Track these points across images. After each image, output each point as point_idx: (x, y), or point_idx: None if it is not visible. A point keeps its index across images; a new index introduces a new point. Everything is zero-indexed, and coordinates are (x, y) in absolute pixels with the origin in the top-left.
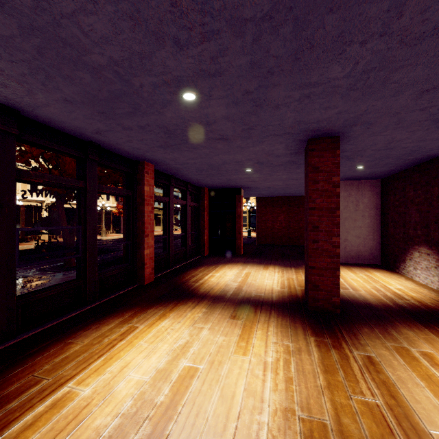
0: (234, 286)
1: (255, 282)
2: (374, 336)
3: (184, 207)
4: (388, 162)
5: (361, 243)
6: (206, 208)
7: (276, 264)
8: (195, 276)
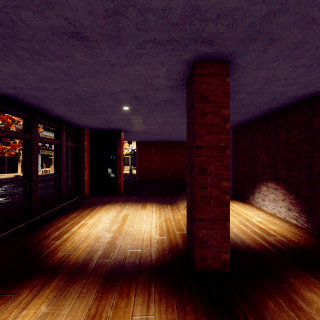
0: (106, 239)
1: (132, 230)
2: (288, 319)
3: (57, 147)
4: (248, 111)
5: None
6: (86, 149)
7: (153, 201)
8: (61, 227)
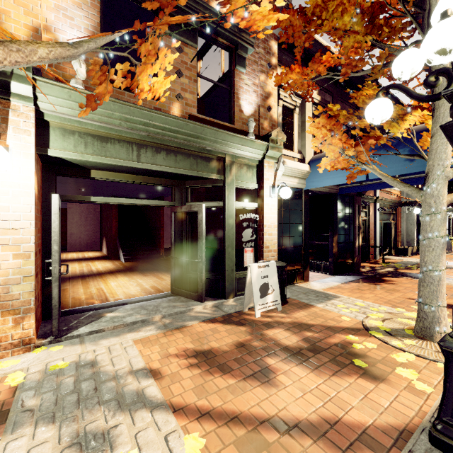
0: None
1: None
2: None
3: None
4: None
5: (89, 239)
6: None
7: None
8: None
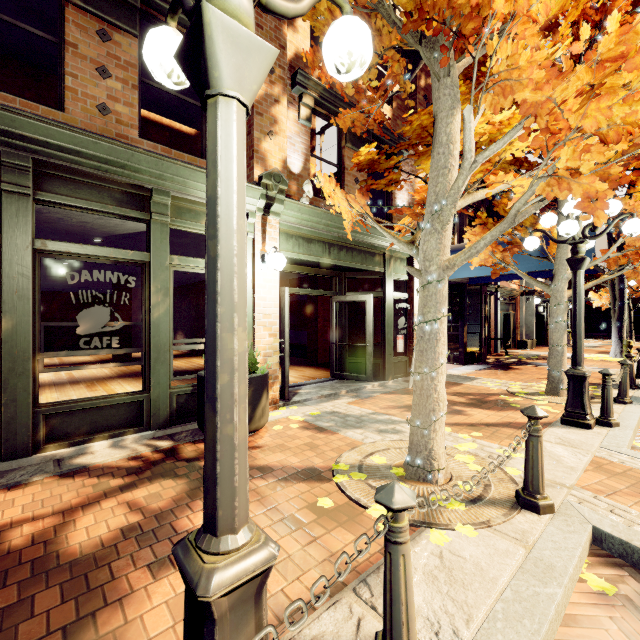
0: (57, 362)
1: (73, 360)
2: None
3: None
4: None
5: None
6: None
7: None
8: None
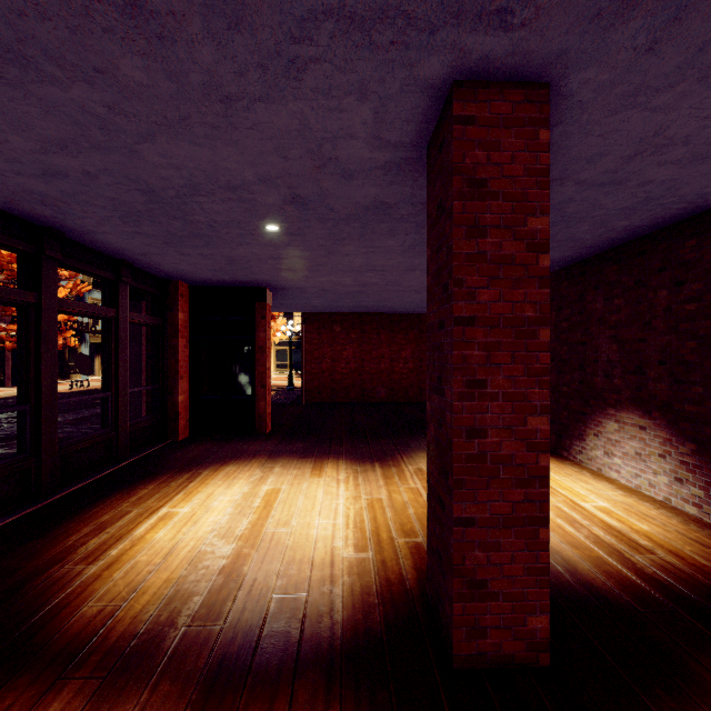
0: (218, 561)
1: (286, 533)
2: None
3: (109, 324)
4: (573, 235)
5: None
6: (182, 331)
7: (341, 455)
8: (108, 524)
